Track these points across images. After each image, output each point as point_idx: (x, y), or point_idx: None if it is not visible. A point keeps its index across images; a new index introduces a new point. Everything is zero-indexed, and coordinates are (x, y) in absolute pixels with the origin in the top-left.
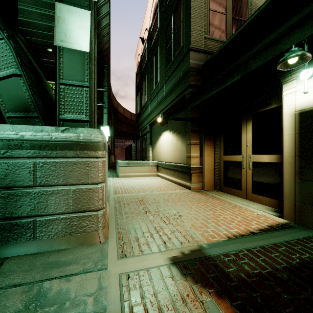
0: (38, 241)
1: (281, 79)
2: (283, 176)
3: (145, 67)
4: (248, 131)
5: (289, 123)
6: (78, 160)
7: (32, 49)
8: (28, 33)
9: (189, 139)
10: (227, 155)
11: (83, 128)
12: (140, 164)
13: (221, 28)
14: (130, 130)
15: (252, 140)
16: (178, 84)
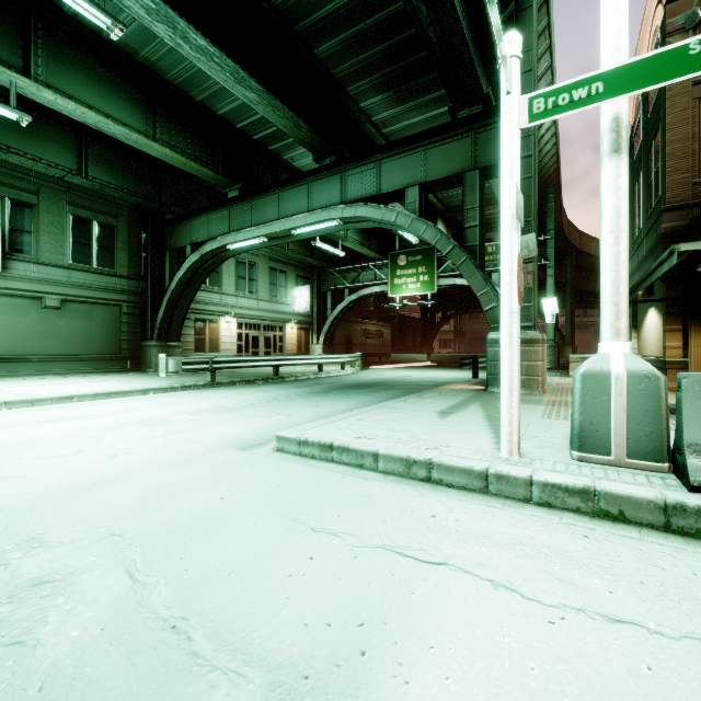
0: None
1: None
2: None
3: None
4: None
5: None
6: (527, 349)
7: (447, 212)
8: (447, 199)
9: (664, 325)
10: None
11: (530, 331)
12: None
13: None
14: None
15: None
16: (654, 249)
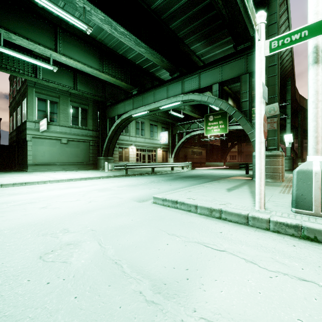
0: None
1: None
2: None
3: None
4: None
5: None
6: (273, 159)
7: (233, 94)
8: (233, 88)
9: None
10: None
11: (275, 151)
12: None
13: None
14: None
15: None
16: None
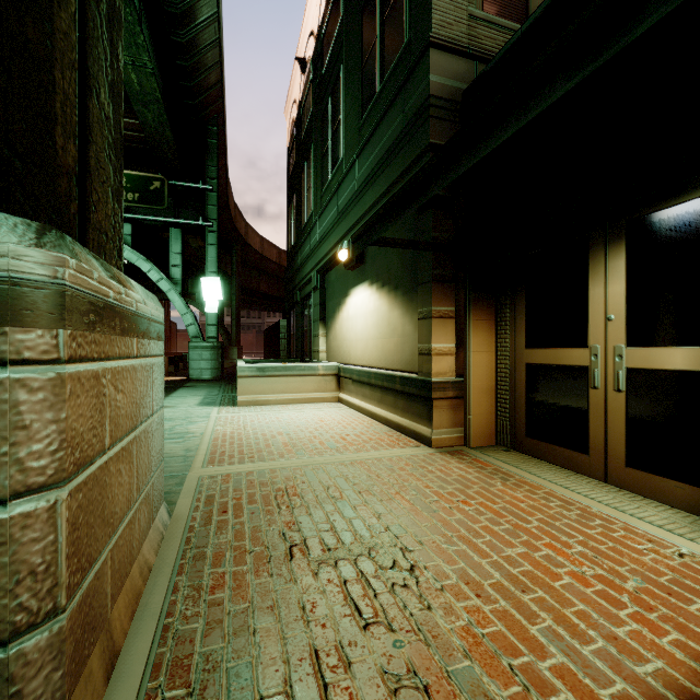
0: None
1: None
2: None
3: (307, 128)
4: (611, 274)
5: None
6: None
7: None
8: None
9: (427, 303)
10: (539, 349)
11: None
12: (292, 370)
13: None
14: (278, 289)
15: (626, 302)
16: (394, 152)
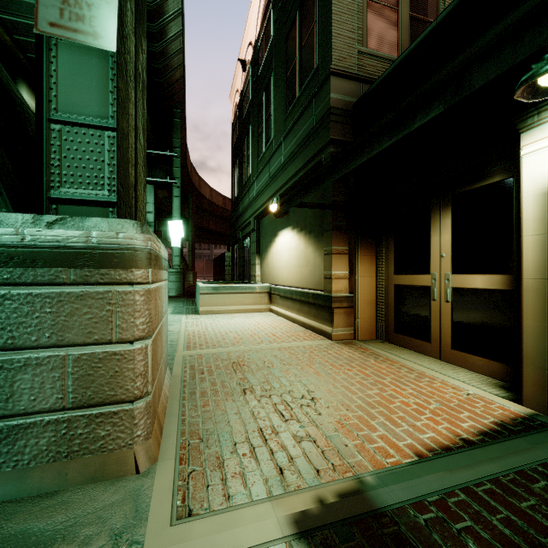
0: None
1: (518, 123)
2: (522, 318)
3: (247, 112)
4: (443, 228)
5: (536, 211)
6: (87, 290)
7: None
8: (31, 48)
9: (329, 244)
10: (402, 275)
11: (100, 218)
12: (237, 289)
13: (390, 34)
14: (223, 227)
15: (451, 246)
16: (308, 141)
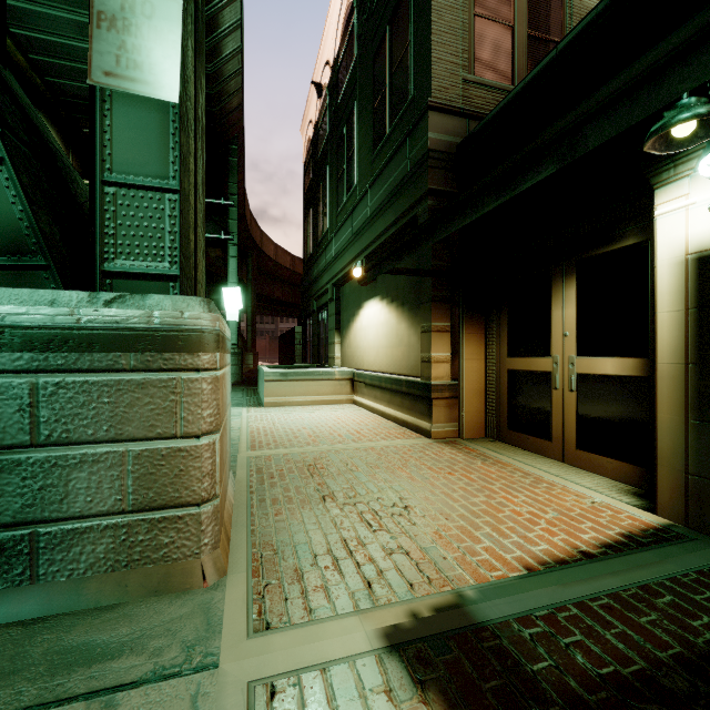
0: (43, 586)
1: (652, 177)
2: (656, 411)
3: (323, 150)
4: (567, 300)
5: (672, 283)
6: (149, 377)
7: (60, 106)
8: (50, 69)
9: (427, 319)
10: (517, 358)
11: (163, 295)
12: (312, 375)
13: (502, 58)
14: (292, 295)
15: (576, 323)
16: (400, 190)
